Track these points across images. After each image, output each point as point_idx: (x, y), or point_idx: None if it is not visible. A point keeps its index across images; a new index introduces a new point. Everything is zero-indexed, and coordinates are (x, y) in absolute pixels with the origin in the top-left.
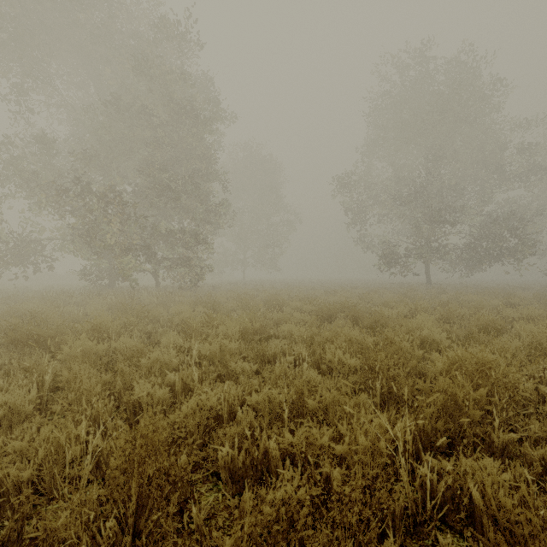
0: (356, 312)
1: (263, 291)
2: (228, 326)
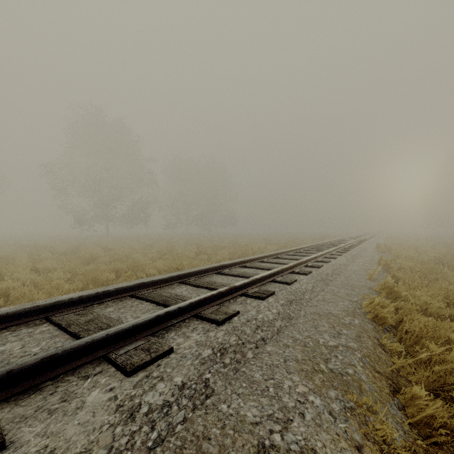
0: (37, 246)
1: None
2: None
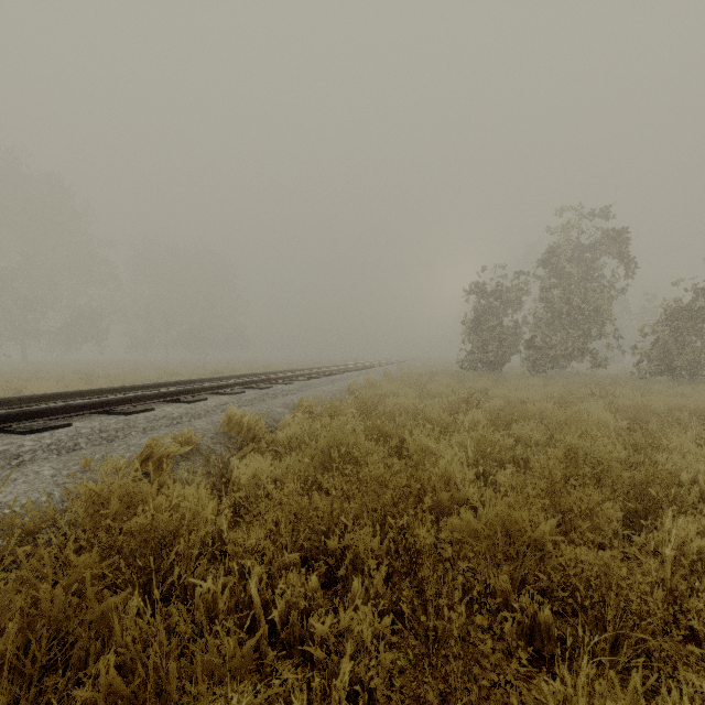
0: None
1: None
2: None
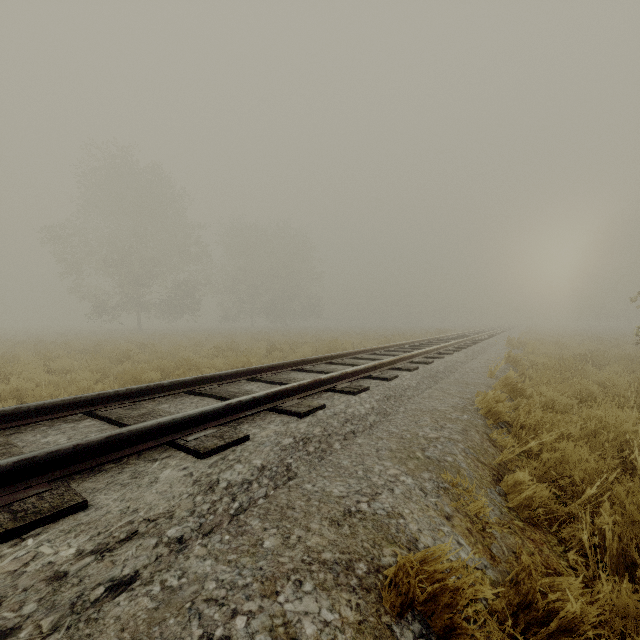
0: (43, 342)
1: None
2: None
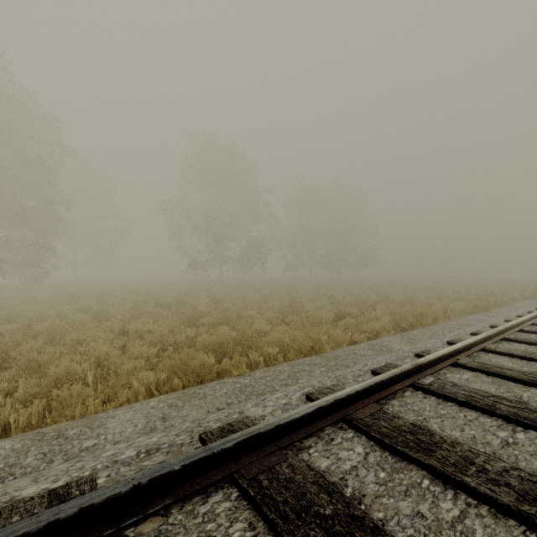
0: (147, 293)
1: (99, 287)
2: (87, 299)
